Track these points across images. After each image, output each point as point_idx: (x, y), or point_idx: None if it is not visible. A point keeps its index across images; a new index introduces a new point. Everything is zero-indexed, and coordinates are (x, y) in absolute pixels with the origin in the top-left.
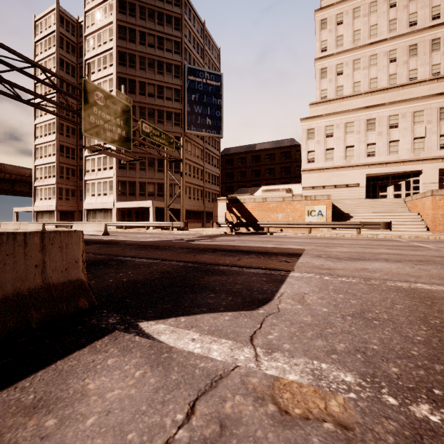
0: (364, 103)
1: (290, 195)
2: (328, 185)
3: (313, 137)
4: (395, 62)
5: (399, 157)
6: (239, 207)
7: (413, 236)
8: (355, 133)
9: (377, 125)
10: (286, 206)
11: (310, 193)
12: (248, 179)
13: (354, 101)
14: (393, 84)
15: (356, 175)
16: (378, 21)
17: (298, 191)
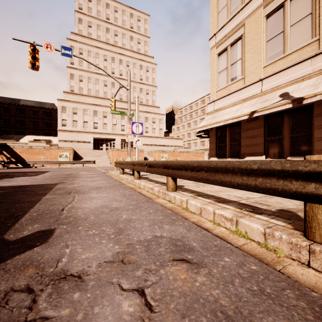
0: (93, 101)
1: (49, 146)
2: (74, 140)
3: (66, 111)
4: (106, 86)
5: (107, 131)
6: (9, 150)
7: (103, 166)
8: (88, 115)
9: (98, 114)
10: (46, 152)
11: (63, 144)
12: (12, 126)
13: (88, 99)
14: (105, 97)
15: (89, 137)
16: (99, 64)
17: (56, 141)
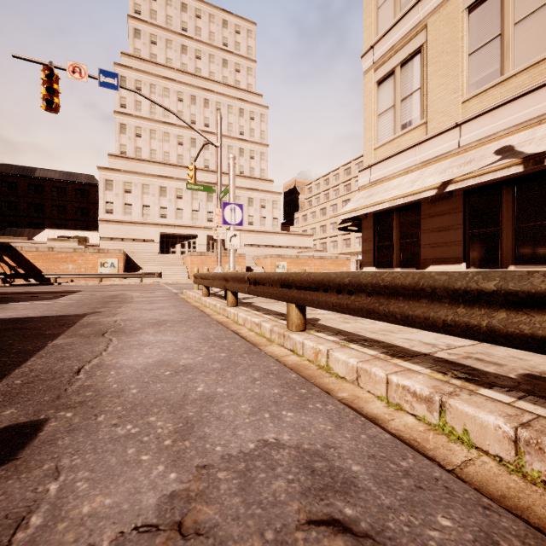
0: (159, 171)
1: (82, 247)
2: (127, 238)
3: (112, 188)
4: (182, 145)
5: (184, 222)
6: (14, 255)
7: (175, 282)
8: (151, 195)
9: (168, 193)
10: (78, 257)
11: (109, 244)
12: (22, 213)
13: (151, 166)
14: (180, 164)
15: (152, 232)
16: (170, 106)
17: (96, 239)
